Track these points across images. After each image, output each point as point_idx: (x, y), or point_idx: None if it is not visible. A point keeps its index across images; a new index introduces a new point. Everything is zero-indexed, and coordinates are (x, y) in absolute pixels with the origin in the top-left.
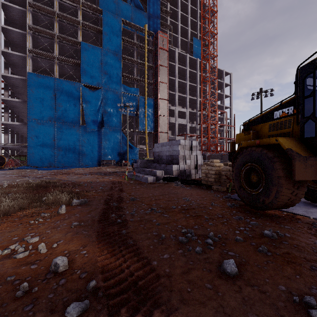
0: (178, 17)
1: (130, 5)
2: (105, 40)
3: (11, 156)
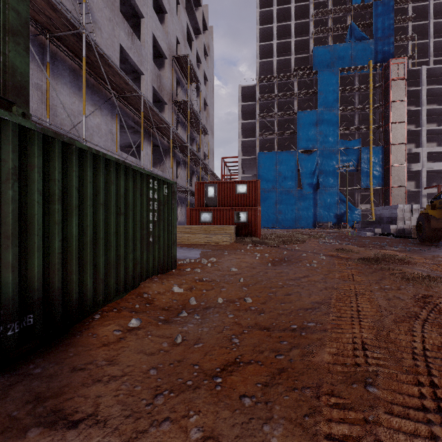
0: (429, 13)
1: (348, 43)
2: (321, 100)
3: None
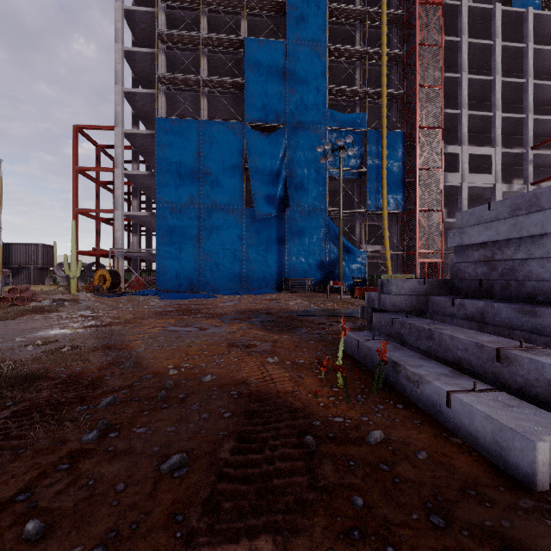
0: None
1: None
2: (292, 22)
3: (146, 272)
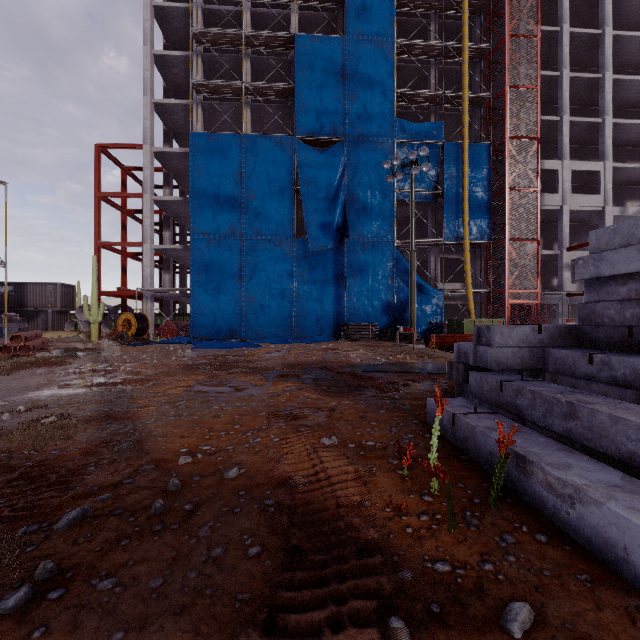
0: None
1: None
2: (352, 14)
3: (180, 316)
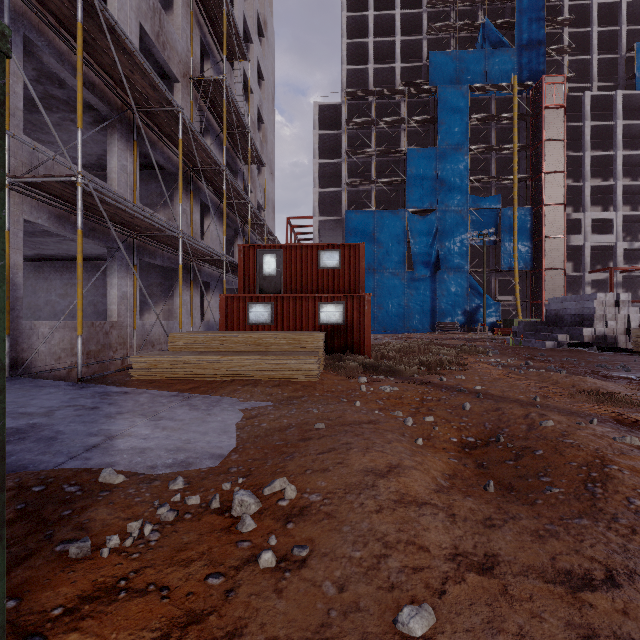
0: (591, 16)
1: (481, 51)
2: (442, 133)
3: None
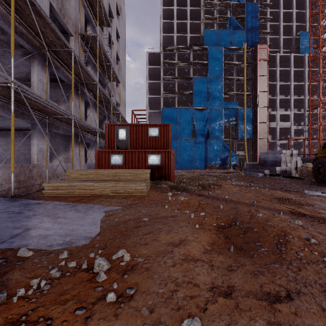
0: (280, 17)
1: (228, 30)
2: (210, 70)
3: None
